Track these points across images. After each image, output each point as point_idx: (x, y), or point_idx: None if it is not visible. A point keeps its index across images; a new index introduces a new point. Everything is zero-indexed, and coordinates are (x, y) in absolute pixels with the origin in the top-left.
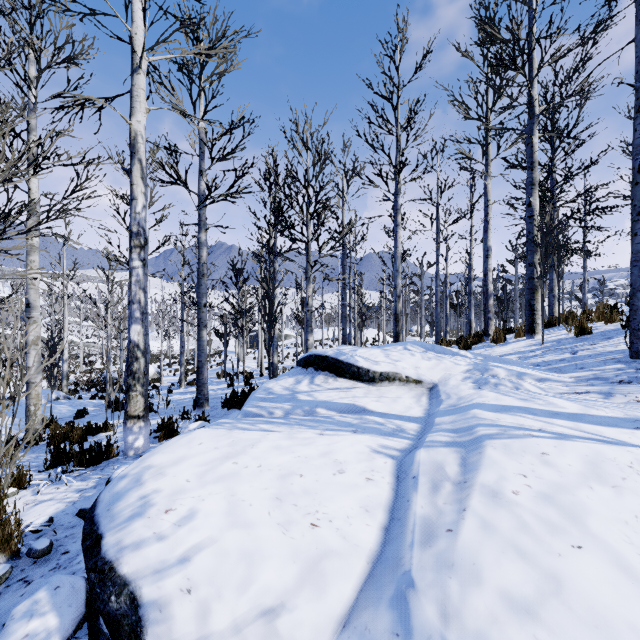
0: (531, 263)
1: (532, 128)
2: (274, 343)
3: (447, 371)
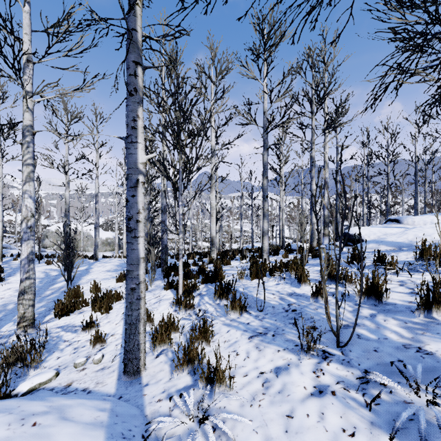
0: None
1: None
2: (367, 223)
3: None
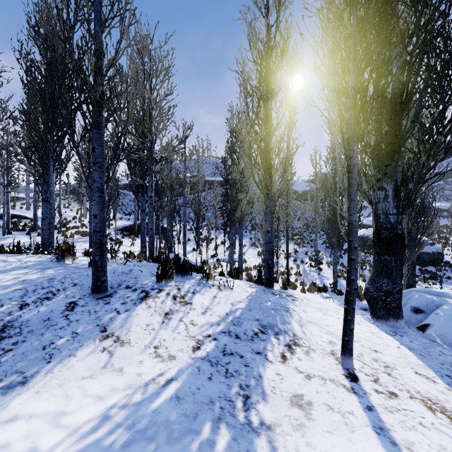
0: None
1: None
2: None
3: (11, 211)
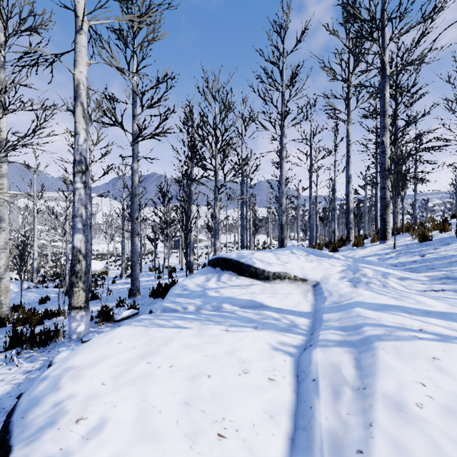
0: (383, 187)
1: (384, 85)
2: (191, 246)
3: (326, 271)
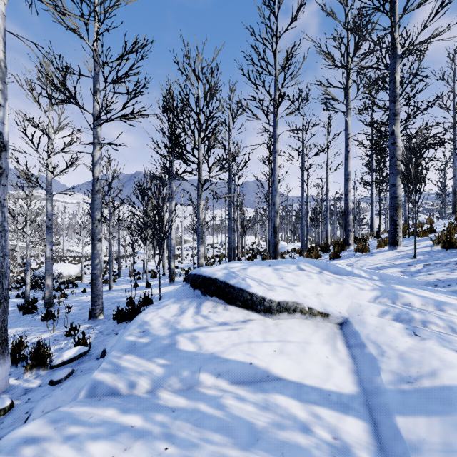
0: (394, 184)
1: (395, 66)
2: (171, 251)
3: (353, 299)
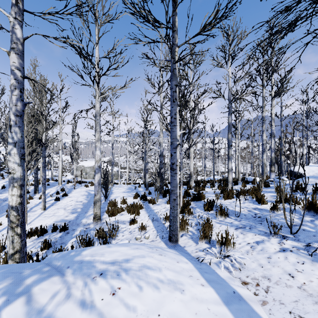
0: None
1: None
2: (306, 162)
3: None
